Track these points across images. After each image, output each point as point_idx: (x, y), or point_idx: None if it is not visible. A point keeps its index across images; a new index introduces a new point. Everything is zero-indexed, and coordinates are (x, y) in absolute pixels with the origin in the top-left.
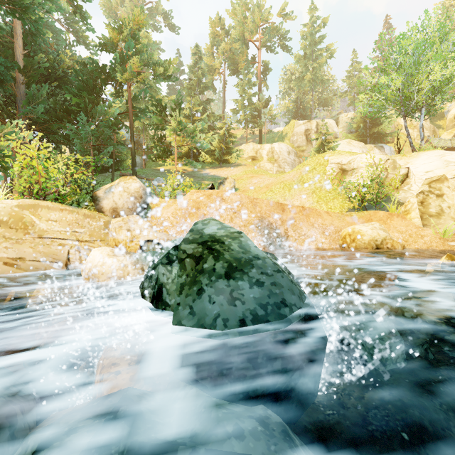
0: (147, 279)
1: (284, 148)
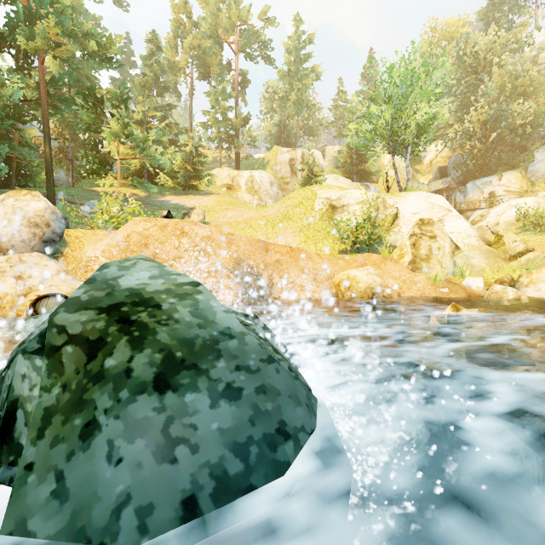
0: None
1: (266, 178)
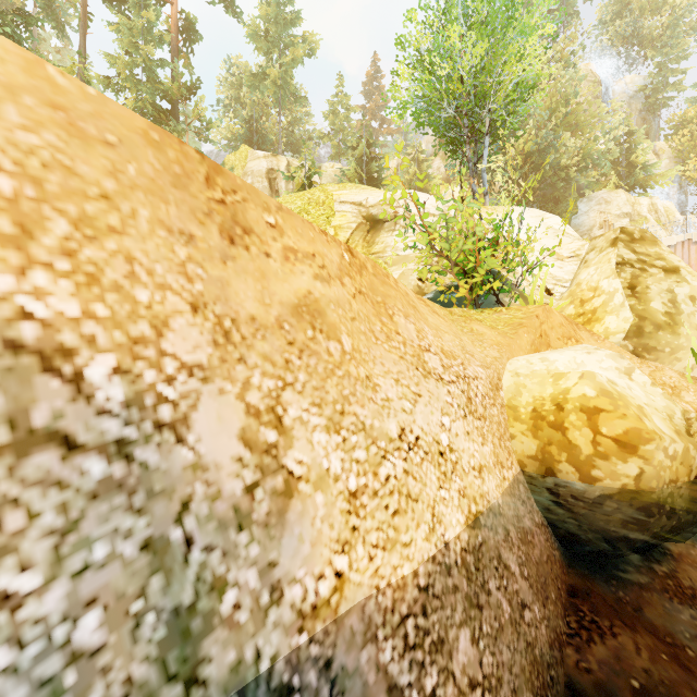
0: None
1: None
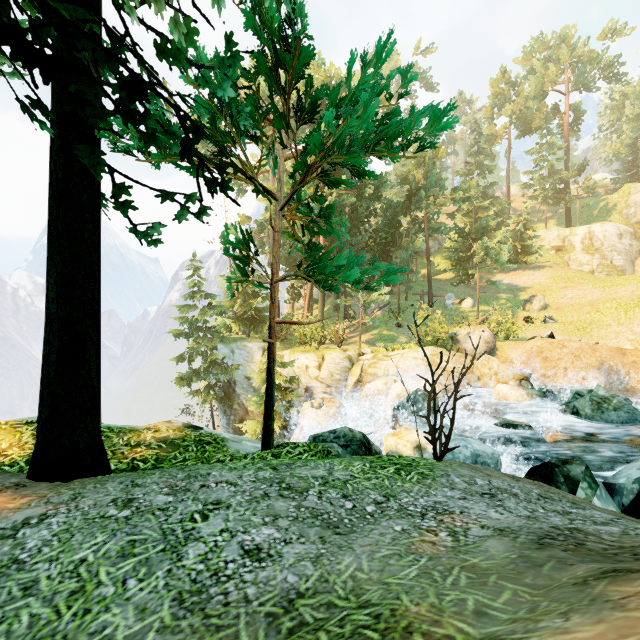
0: (564, 405)
1: (612, 231)
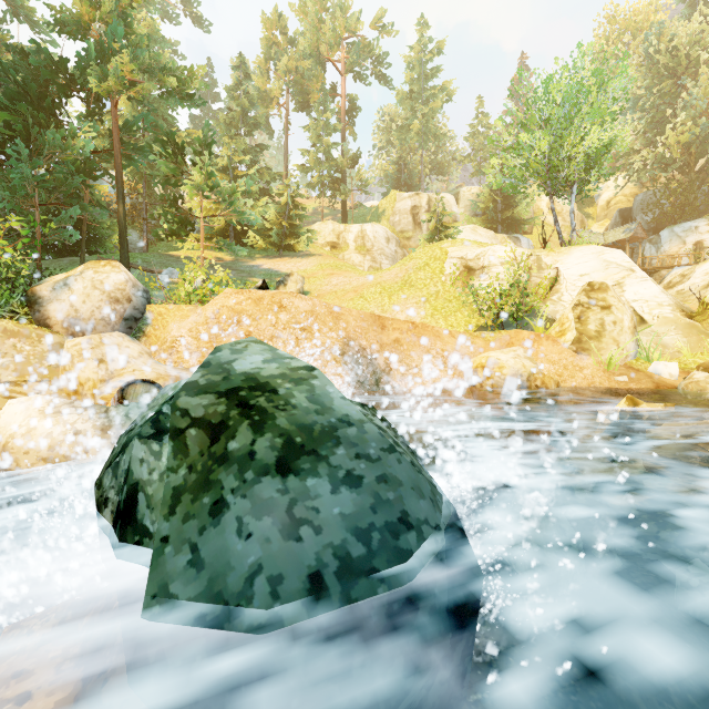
0: (109, 468)
1: (381, 233)
